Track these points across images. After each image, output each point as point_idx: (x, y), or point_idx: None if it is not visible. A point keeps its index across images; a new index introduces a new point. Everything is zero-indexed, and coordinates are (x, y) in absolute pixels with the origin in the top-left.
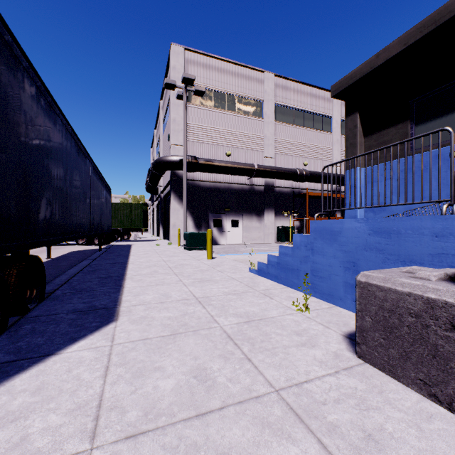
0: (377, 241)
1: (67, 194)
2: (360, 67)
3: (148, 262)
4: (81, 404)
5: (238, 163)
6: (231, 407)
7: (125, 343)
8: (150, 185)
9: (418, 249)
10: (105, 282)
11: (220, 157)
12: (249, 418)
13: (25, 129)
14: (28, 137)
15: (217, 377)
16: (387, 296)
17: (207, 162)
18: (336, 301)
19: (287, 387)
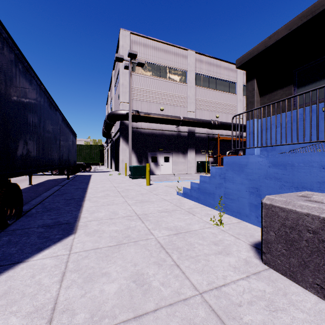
0: (275, 172)
1: (40, 137)
2: (257, 46)
3: (102, 188)
4: (38, 307)
5: (169, 115)
6: (163, 309)
7: (80, 252)
8: (105, 132)
9: (308, 178)
10: (69, 203)
11: (156, 111)
12: (178, 319)
13: (4, 86)
14: (8, 92)
15: (152, 281)
16: (288, 216)
17: (147, 115)
18: (243, 217)
19: (209, 290)
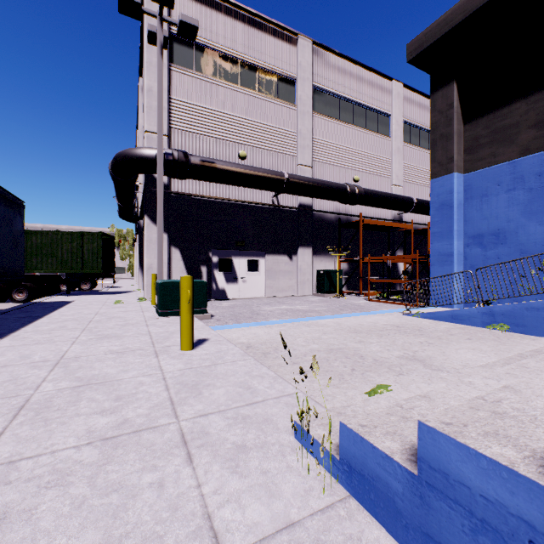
0: None
1: None
2: (463, 0)
3: None
4: None
5: (258, 168)
6: None
7: None
8: (120, 206)
9: None
10: None
11: (230, 160)
12: None
13: None
14: None
15: None
16: None
17: (207, 162)
18: None
19: None
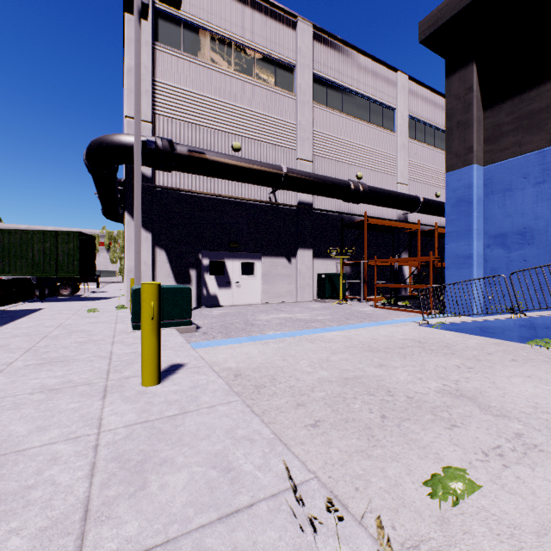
0: None
1: None
2: None
3: None
4: None
5: (253, 160)
6: None
7: None
8: (103, 204)
9: None
10: None
11: (222, 151)
12: None
13: None
14: None
15: None
16: None
17: (195, 152)
18: None
19: None
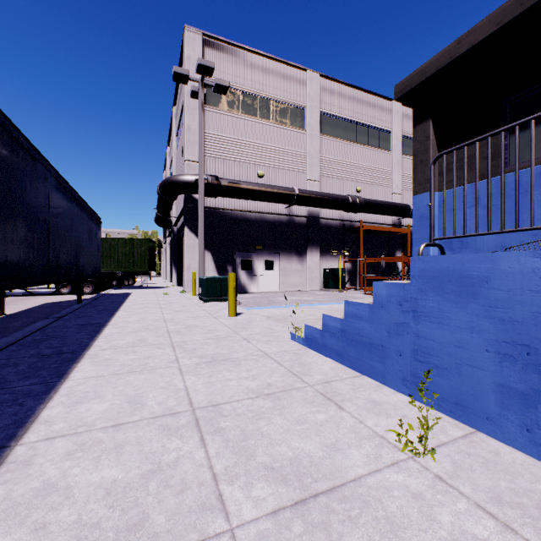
0: None
1: None
2: (434, 58)
3: (138, 323)
4: None
5: (273, 186)
6: None
7: None
8: (159, 216)
9: None
10: (40, 367)
11: (250, 179)
12: None
13: None
14: None
15: None
16: None
17: (233, 184)
18: (476, 421)
19: None
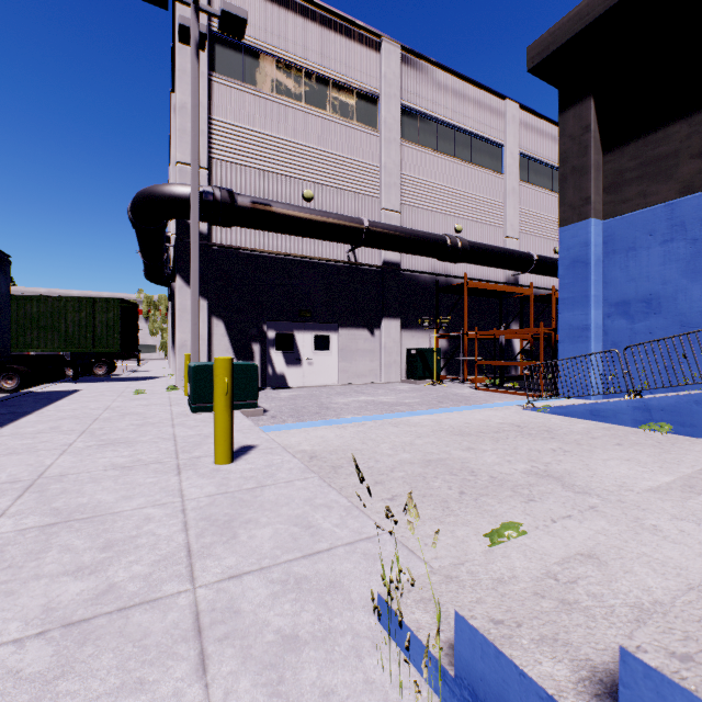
0: None
1: None
2: None
3: None
4: None
5: (328, 212)
6: None
7: None
8: (146, 264)
9: None
10: None
11: (291, 202)
12: None
13: None
14: None
15: None
16: None
17: (260, 204)
18: None
19: None
